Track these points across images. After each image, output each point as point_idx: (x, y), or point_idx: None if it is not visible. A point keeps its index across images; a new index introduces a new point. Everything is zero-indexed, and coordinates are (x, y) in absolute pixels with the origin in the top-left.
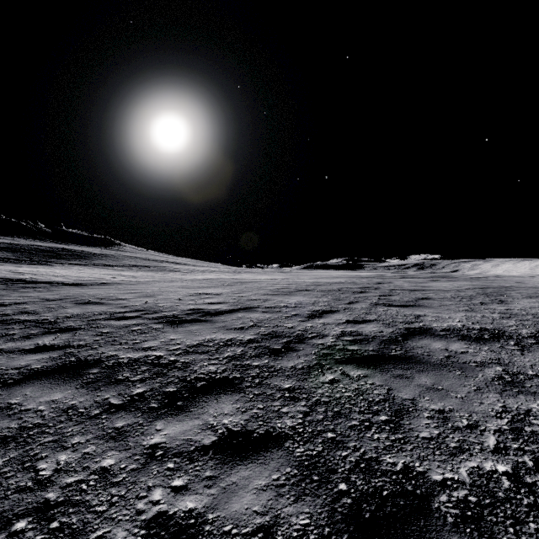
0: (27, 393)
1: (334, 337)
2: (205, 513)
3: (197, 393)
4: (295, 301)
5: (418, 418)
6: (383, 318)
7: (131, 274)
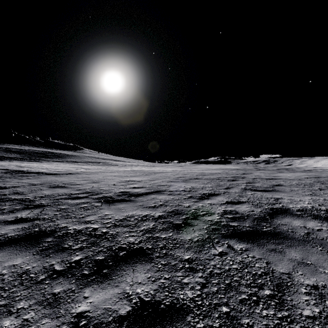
0: None
1: (219, 215)
2: None
3: (119, 262)
4: (189, 187)
5: (297, 294)
6: (252, 200)
7: (88, 167)
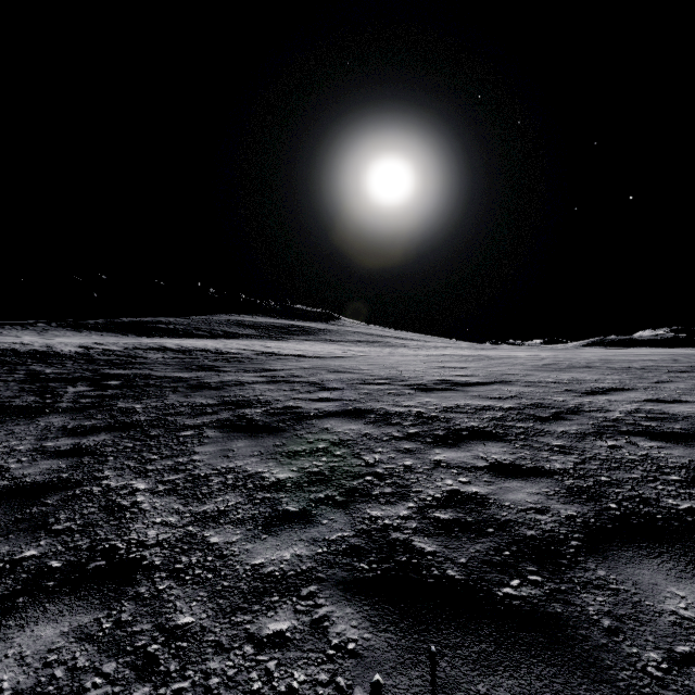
0: (332, 423)
1: (623, 412)
2: (487, 495)
3: (464, 438)
4: (567, 378)
5: None
6: None
7: (359, 349)
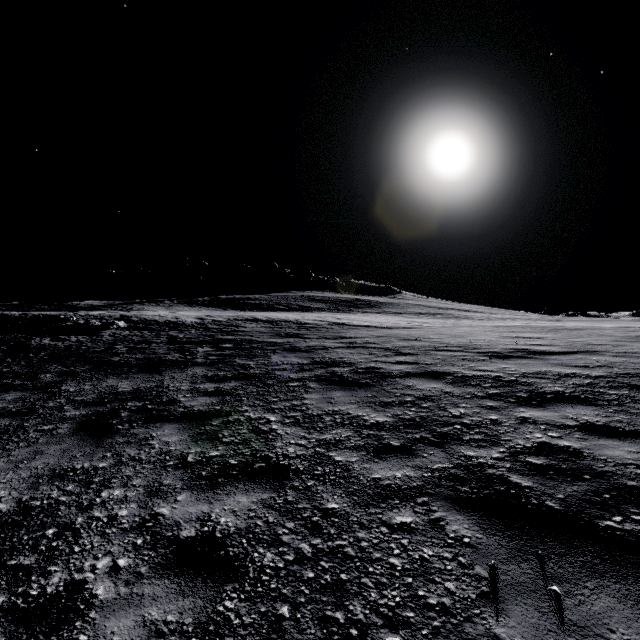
0: (414, 382)
1: None
2: (580, 449)
3: (548, 400)
4: None
5: None
6: None
7: (422, 320)
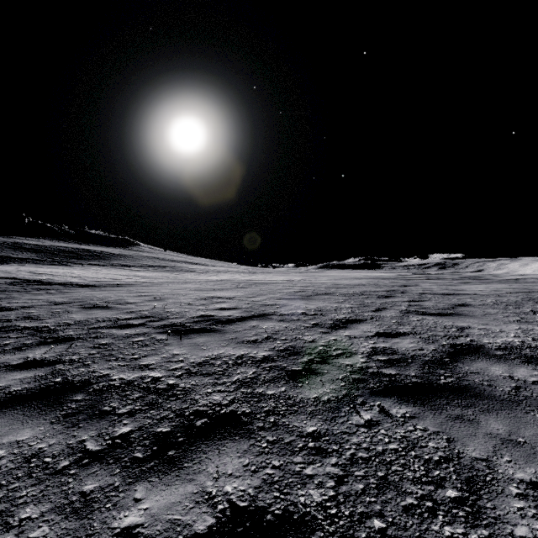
0: None
1: (364, 355)
2: None
3: (195, 437)
4: (314, 308)
5: (503, 497)
6: (420, 331)
7: (147, 274)
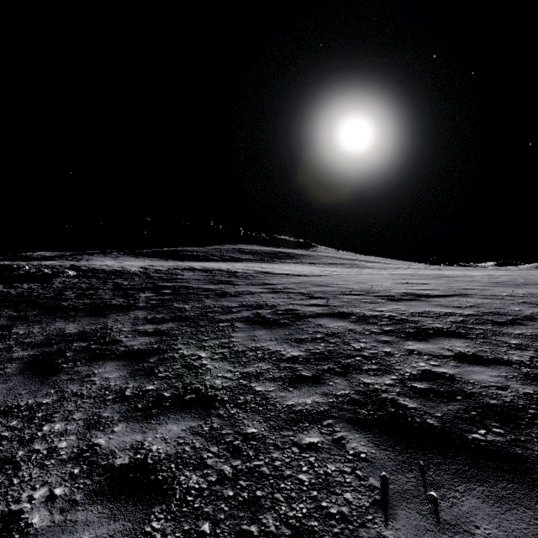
0: (324, 321)
1: None
2: (454, 375)
3: (431, 335)
4: (522, 292)
5: None
6: None
7: (333, 269)
